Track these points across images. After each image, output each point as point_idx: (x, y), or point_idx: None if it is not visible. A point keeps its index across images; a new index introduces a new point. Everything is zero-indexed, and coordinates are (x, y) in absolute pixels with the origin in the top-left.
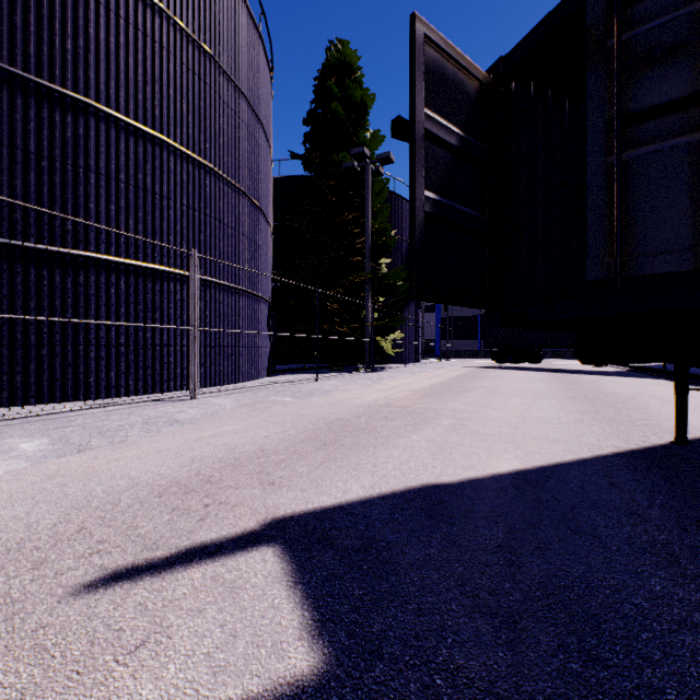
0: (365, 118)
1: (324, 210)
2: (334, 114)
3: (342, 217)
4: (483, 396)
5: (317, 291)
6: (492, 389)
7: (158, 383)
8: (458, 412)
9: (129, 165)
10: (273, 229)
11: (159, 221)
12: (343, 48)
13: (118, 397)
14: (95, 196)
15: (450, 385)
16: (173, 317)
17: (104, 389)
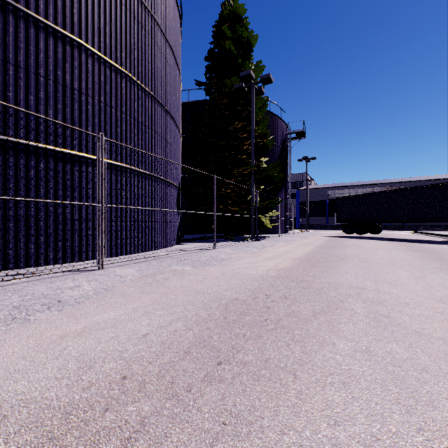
0: (250, 54)
1: (220, 122)
2: (227, 49)
3: (233, 125)
4: (364, 266)
5: (214, 177)
6: (365, 258)
7: (76, 253)
8: (359, 290)
9: (48, 62)
10: (184, 138)
11: (77, 113)
12: (234, 2)
13: (37, 266)
14: (14, 86)
15: (323, 253)
16: (91, 196)
17: (23, 260)
